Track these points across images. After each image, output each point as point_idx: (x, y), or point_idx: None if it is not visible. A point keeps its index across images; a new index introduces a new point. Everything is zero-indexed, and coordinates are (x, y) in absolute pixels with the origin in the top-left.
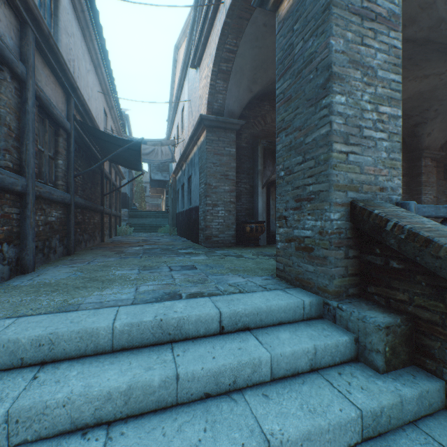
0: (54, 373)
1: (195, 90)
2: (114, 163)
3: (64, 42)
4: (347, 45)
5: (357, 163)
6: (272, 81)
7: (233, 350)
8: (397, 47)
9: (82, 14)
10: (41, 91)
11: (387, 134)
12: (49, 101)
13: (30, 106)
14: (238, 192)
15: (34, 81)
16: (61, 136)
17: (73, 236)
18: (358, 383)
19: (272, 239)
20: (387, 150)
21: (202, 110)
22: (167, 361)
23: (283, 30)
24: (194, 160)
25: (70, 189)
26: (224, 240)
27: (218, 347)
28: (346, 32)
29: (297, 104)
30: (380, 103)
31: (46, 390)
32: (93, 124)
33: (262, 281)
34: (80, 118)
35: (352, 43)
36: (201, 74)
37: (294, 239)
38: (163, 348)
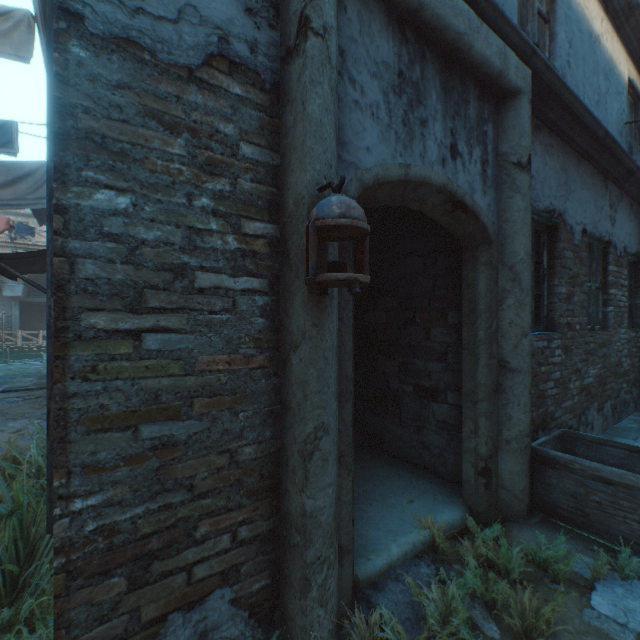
0: None
1: None
2: None
3: None
4: None
5: None
6: None
7: None
8: None
9: None
10: None
11: None
12: None
13: None
14: None
15: None
16: None
17: None
18: None
19: None
20: None
21: None
22: None
23: None
24: None
25: None
26: None
27: None
28: None
29: None
30: None
31: None
32: None
33: None
34: None
35: None
36: None
37: None
38: None
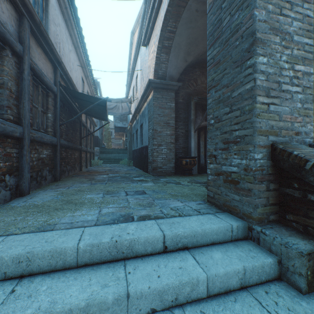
0: (29, 287)
1: (145, 62)
2: (89, 115)
3: (52, 30)
4: (268, 15)
5: (277, 112)
6: (201, 53)
7: (175, 269)
8: (310, 16)
9: (65, 10)
10: (35, 64)
11: (302, 88)
12: (40, 72)
13: (26, 75)
14: (176, 135)
15: (29, 57)
16: (50, 97)
17: (59, 168)
18: (284, 303)
19: (202, 170)
20: (302, 101)
21: (150, 76)
22: (120, 278)
23: (213, 9)
24: (144, 112)
25: (56, 134)
26: (166, 170)
27: (163, 265)
28: (268, 4)
29: (224, 66)
30: (296, 63)
31: (19, 304)
32: (74, 88)
33: (196, 205)
34: (64, 84)
35: (272, 14)
36: (149, 50)
37: (222, 174)
38: (117, 264)
